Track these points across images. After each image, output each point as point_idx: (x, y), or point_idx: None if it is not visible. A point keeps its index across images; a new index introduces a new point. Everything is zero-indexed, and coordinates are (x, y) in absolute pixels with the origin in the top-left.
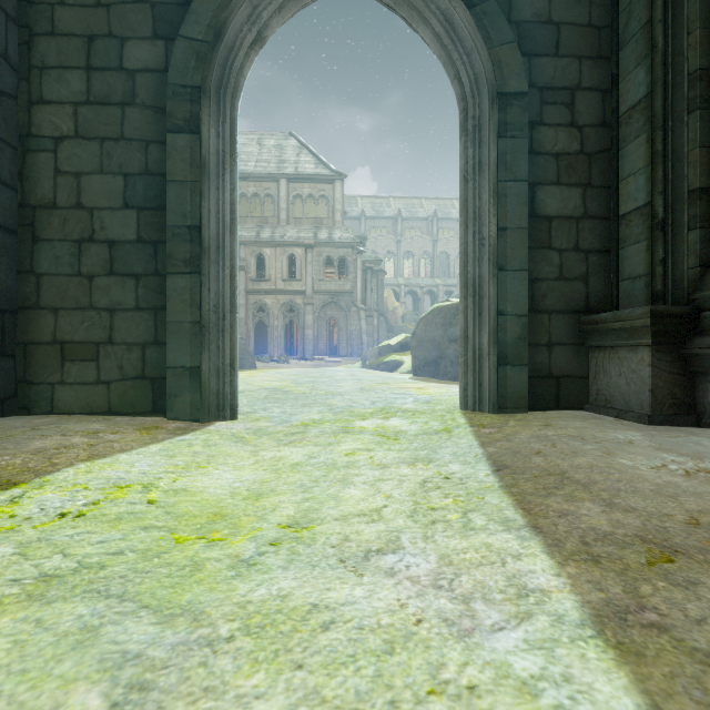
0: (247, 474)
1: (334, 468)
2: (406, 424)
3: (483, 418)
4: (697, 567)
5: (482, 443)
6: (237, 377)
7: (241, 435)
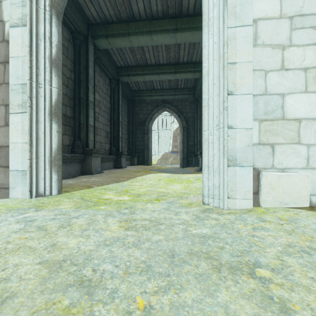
0: (172, 187)
1: (152, 186)
2: (108, 194)
3: (78, 188)
4: (126, 177)
5: (109, 184)
6: (203, 175)
7: (186, 194)
